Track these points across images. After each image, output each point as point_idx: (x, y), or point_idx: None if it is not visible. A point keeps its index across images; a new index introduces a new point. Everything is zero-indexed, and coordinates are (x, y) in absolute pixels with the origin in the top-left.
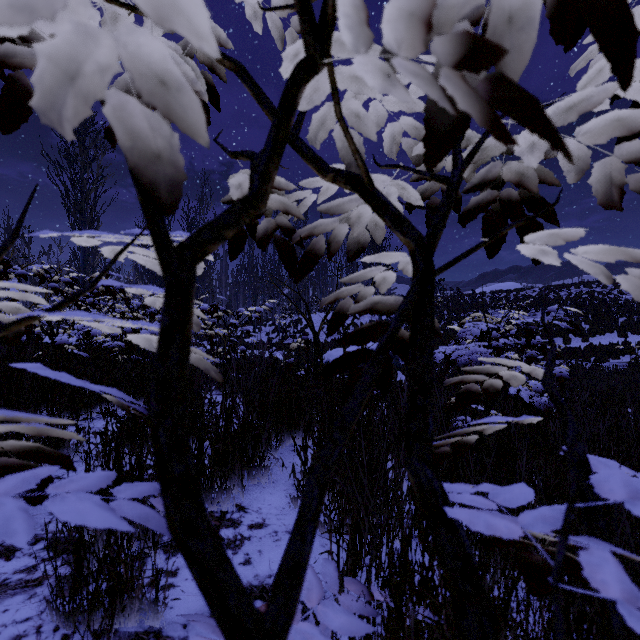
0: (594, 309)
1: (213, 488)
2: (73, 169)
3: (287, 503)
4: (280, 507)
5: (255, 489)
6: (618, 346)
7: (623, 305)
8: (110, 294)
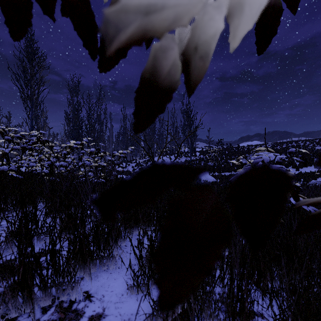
0: (301, 154)
1: (64, 281)
2: (26, 77)
3: (126, 289)
4: (120, 294)
5: (104, 275)
6: (316, 173)
7: (316, 152)
8: (41, 143)
